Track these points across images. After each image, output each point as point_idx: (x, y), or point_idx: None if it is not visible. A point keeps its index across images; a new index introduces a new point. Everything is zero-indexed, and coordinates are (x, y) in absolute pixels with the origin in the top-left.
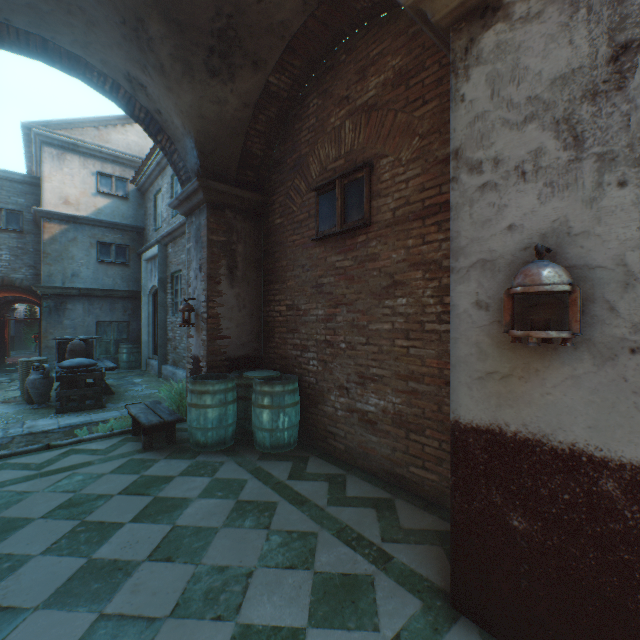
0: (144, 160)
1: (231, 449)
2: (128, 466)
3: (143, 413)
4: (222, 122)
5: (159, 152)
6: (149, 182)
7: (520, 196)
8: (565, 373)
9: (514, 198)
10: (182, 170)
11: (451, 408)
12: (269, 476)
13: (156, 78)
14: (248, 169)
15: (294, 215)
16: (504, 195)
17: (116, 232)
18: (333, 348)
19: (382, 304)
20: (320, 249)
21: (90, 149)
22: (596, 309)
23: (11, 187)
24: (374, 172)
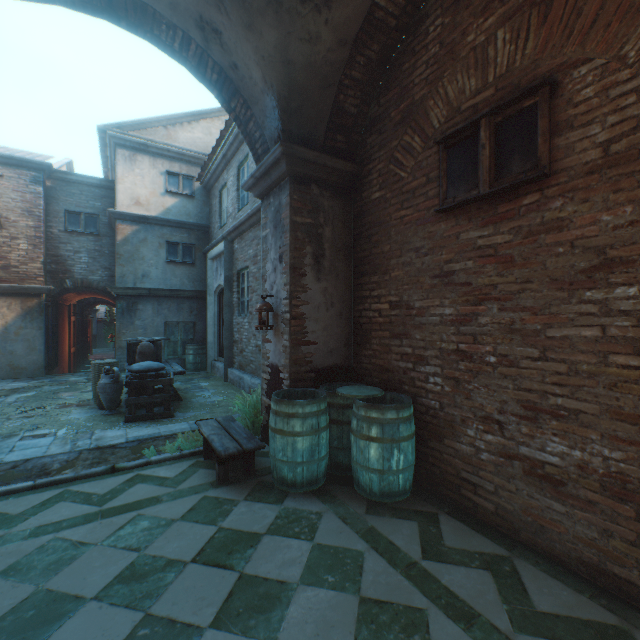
0: (210, 154)
1: (325, 490)
2: (201, 509)
3: (216, 435)
4: (311, 69)
5: (225, 143)
6: (214, 178)
7: None
8: None
9: None
10: (258, 142)
11: None
12: (392, 548)
13: (233, 15)
14: (338, 132)
15: (402, 183)
16: None
17: (183, 231)
18: (471, 362)
19: (577, 297)
20: (447, 223)
21: (159, 148)
22: None
23: (89, 192)
24: (558, 92)
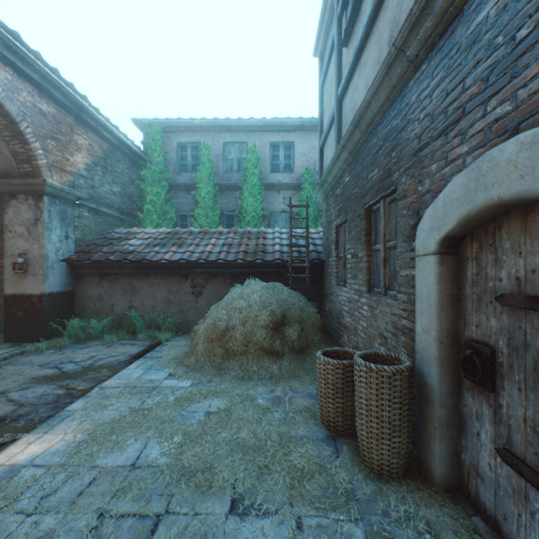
0: None
1: None
2: None
3: None
4: None
5: None
6: None
7: (21, 241)
8: (29, 279)
9: (20, 241)
10: None
11: (5, 291)
12: None
13: None
14: None
15: None
16: (18, 240)
17: None
18: None
19: None
20: None
21: None
22: (34, 266)
23: None
24: None
